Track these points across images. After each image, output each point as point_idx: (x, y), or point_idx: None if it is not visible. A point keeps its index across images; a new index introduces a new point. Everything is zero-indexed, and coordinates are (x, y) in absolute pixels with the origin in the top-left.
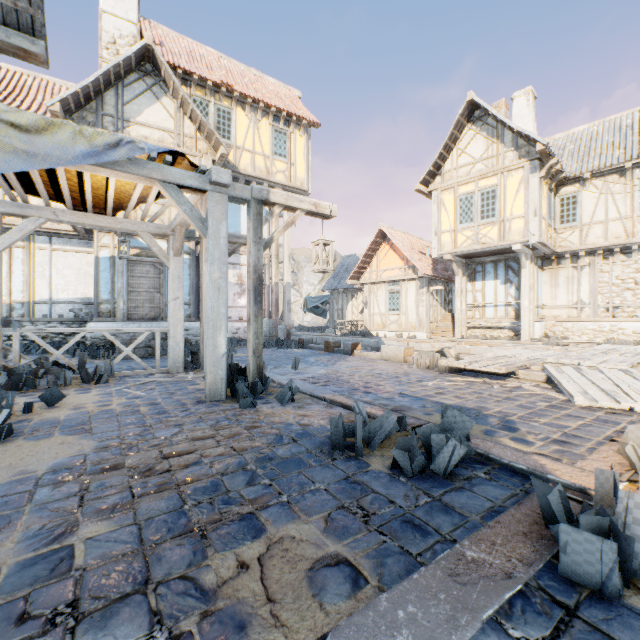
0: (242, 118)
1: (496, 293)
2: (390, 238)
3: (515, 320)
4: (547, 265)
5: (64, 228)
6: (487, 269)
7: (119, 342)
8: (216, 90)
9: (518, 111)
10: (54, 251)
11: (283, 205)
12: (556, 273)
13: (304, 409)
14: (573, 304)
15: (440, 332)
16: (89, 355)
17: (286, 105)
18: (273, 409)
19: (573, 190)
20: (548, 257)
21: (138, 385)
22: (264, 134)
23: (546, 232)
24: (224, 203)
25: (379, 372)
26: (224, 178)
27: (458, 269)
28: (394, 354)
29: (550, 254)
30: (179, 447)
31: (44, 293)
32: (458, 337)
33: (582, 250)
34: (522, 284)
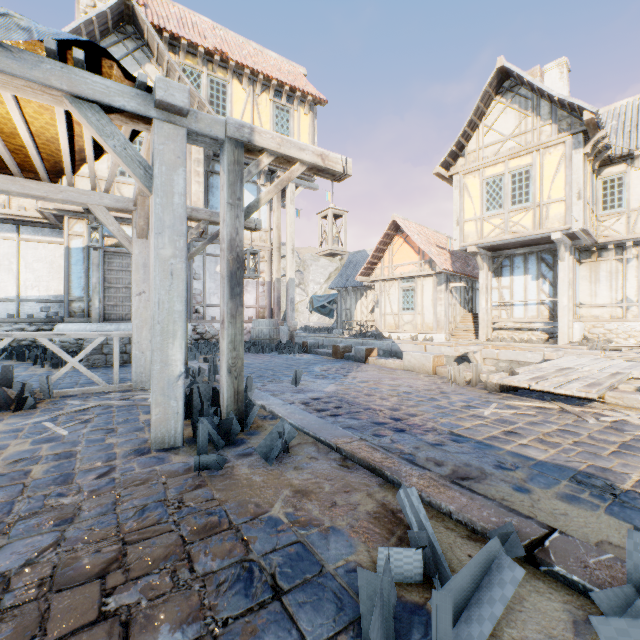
0: (239, 92)
1: (526, 290)
2: (404, 230)
3: (550, 320)
4: (585, 258)
5: (32, 214)
6: (516, 263)
7: (61, 351)
8: (209, 59)
9: (550, 85)
10: (22, 242)
11: (275, 153)
12: (596, 267)
13: (303, 473)
14: (617, 302)
15: (460, 334)
16: (50, 363)
17: (289, 80)
18: (251, 472)
19: (619, 171)
20: (587, 249)
21: (73, 413)
22: (264, 111)
23: (589, 219)
24: (180, 140)
25: (406, 390)
26: (177, 97)
27: (483, 263)
28: (420, 363)
29: (590, 245)
30: (3, 623)
31: (10, 290)
32: (483, 340)
33: (629, 240)
34: (560, 279)
